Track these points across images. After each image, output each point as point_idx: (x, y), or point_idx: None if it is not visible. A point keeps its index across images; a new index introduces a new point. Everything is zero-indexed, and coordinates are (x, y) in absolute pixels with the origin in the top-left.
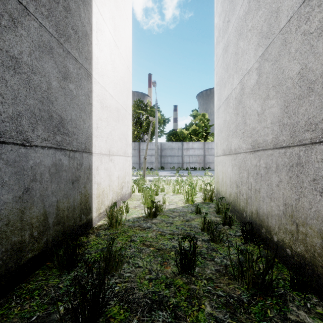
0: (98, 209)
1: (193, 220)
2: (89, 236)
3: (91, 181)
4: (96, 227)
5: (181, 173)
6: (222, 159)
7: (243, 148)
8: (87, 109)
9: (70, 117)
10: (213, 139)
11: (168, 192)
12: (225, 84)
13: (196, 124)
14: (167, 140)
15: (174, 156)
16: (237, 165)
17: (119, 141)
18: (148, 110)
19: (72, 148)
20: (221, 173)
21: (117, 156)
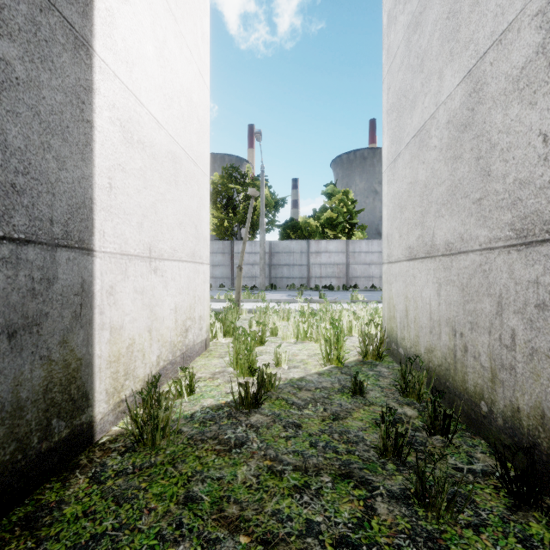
0: (115, 392)
1: (349, 415)
2: (71, 482)
3: (90, 324)
4: (104, 442)
5: (307, 296)
6: (406, 269)
7: (479, 239)
8: (74, 133)
9: (1, 138)
10: (362, 235)
11: (286, 336)
12: (415, 101)
13: (333, 210)
14: (282, 237)
15: (294, 265)
16: (455, 283)
17: (178, 229)
18: (247, 183)
19: (11, 231)
20: (403, 299)
21: (174, 261)
